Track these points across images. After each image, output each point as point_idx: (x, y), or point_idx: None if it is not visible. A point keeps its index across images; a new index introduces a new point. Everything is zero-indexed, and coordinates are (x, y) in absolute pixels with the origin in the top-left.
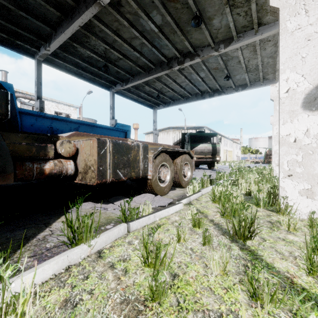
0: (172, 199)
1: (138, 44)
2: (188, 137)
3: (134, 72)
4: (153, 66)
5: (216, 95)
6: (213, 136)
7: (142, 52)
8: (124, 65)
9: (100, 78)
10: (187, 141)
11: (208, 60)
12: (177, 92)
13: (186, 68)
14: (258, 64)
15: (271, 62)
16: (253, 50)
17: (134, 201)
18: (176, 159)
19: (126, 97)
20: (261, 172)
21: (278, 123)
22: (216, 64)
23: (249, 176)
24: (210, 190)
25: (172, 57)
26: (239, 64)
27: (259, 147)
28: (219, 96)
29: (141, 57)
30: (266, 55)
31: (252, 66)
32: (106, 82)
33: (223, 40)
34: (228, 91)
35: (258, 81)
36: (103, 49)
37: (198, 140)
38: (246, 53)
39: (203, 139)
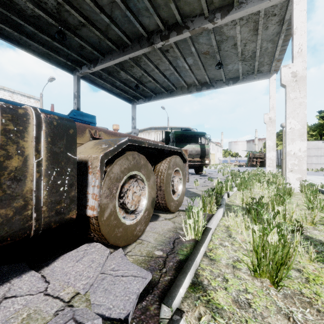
0: (151, 275)
1: (106, 3)
2: (173, 136)
3: (104, 50)
4: (129, 42)
5: (205, 89)
6: (201, 136)
7: (113, 18)
8: (89, 37)
9: (57, 54)
10: (171, 142)
11: (198, 40)
12: (160, 83)
13: (170, 50)
14: (255, 51)
15: (270, 49)
16: (253, 28)
17: (47, 281)
18: (159, 163)
19: (97, 86)
20: (266, 180)
21: (292, 115)
22: (208, 47)
23: (254, 185)
24: (219, 218)
25: (153, 31)
26: (233, 49)
27: (242, 150)
28: (207, 90)
29: (111, 25)
30: (266, 38)
31: (247, 53)
32: (66, 60)
33: (220, 7)
34: (217, 84)
35: (250, 74)
36: (55, 5)
37: (183, 141)
38: (244, 33)
39: (189, 139)
